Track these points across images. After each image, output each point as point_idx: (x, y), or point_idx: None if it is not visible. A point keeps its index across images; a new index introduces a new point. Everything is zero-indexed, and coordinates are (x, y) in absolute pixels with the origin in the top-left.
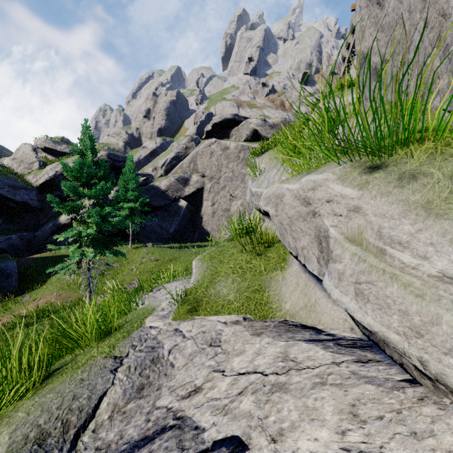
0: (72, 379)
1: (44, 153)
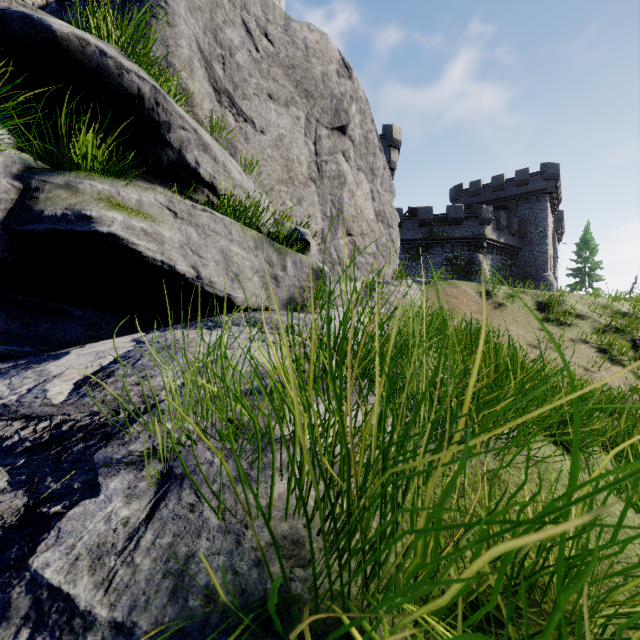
0: None
1: None
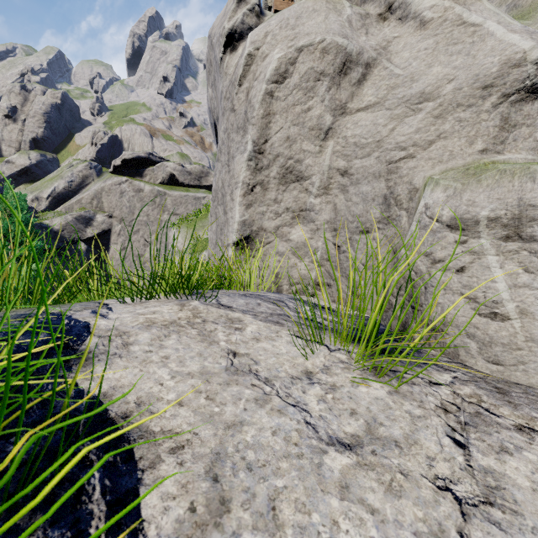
0: None
1: None
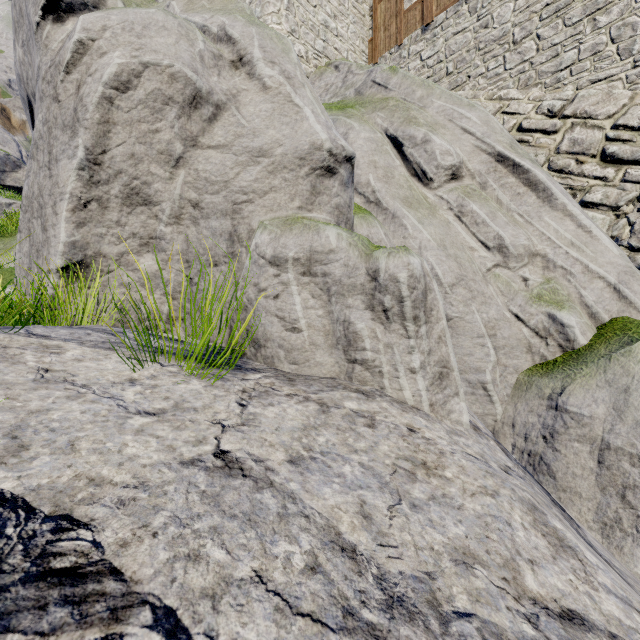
0: None
1: None
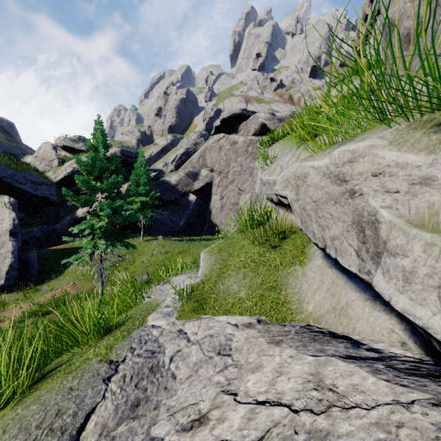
0: (61, 386)
1: (63, 151)
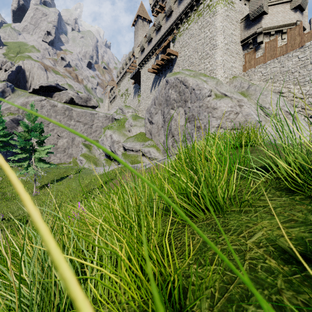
0: None
1: None
